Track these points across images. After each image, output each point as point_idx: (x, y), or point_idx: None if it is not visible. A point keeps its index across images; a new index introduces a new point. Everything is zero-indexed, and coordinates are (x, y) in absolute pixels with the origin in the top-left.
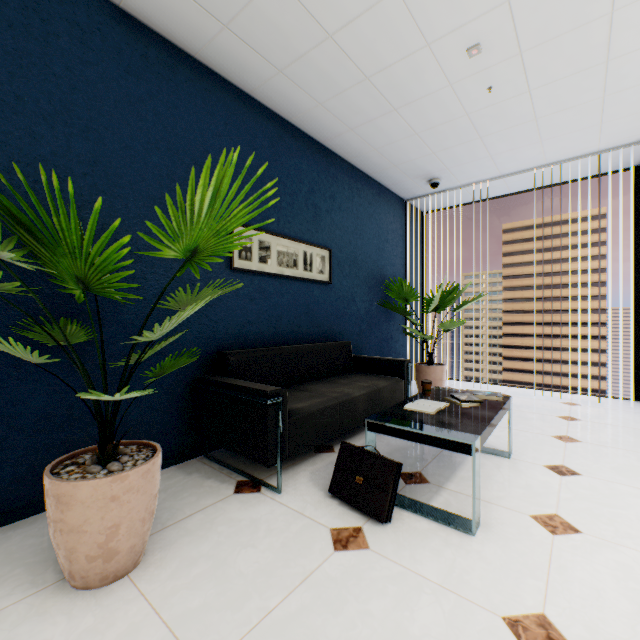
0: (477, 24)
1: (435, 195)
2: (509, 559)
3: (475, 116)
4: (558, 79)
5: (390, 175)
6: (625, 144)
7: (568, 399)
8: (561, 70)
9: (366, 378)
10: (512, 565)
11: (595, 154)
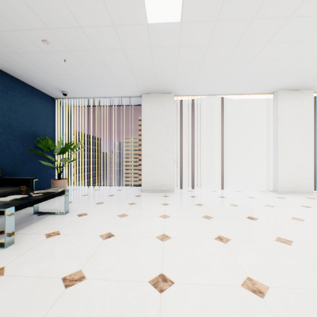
0: (40, 32)
1: (70, 99)
2: (13, 252)
3: (66, 69)
4: (93, 66)
5: (37, 84)
6: (134, 96)
7: (121, 188)
8: (92, 63)
9: (3, 189)
10: (12, 254)
11: (126, 97)
